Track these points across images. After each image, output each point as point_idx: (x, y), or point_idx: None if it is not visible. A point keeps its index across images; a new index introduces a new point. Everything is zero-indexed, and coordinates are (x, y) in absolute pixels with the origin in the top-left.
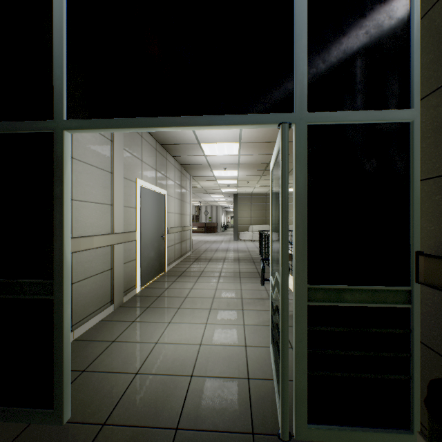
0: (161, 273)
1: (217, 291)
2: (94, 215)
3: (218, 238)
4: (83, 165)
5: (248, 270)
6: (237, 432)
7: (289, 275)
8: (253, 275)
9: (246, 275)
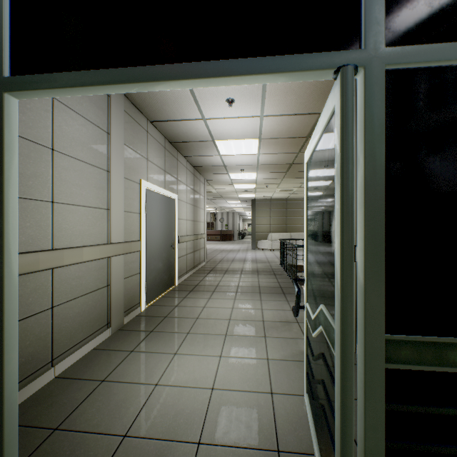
0: (171, 287)
1: (234, 310)
2: (84, 221)
3: (235, 247)
4: (69, 160)
5: (269, 284)
6: None
7: None
8: (275, 291)
9: (266, 291)
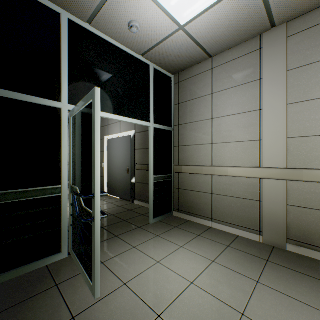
0: None
1: None
2: (233, 151)
3: None
4: (222, 119)
5: None
6: None
7: None
8: None
9: None
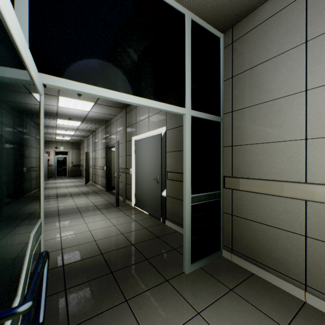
0: None
1: None
2: None
3: None
4: None
5: None
6: (83, 321)
7: None
8: None
9: None
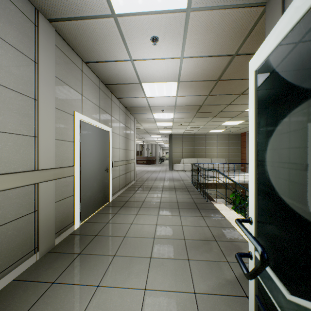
0: (106, 203)
1: (158, 227)
2: (1, 147)
3: (157, 168)
4: None
5: (185, 200)
6: None
7: (225, 206)
8: (191, 206)
9: (184, 206)
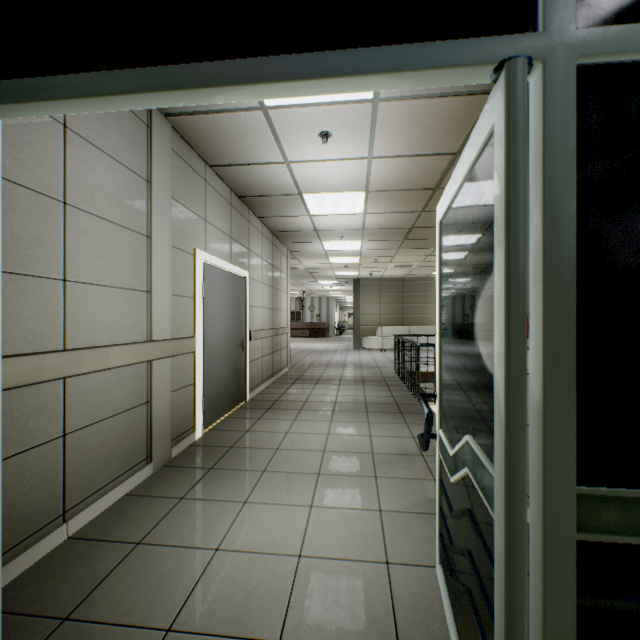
0: (240, 403)
1: (330, 437)
2: (112, 308)
3: (330, 346)
4: (90, 219)
5: (380, 399)
6: None
7: None
8: (389, 409)
9: (376, 409)
